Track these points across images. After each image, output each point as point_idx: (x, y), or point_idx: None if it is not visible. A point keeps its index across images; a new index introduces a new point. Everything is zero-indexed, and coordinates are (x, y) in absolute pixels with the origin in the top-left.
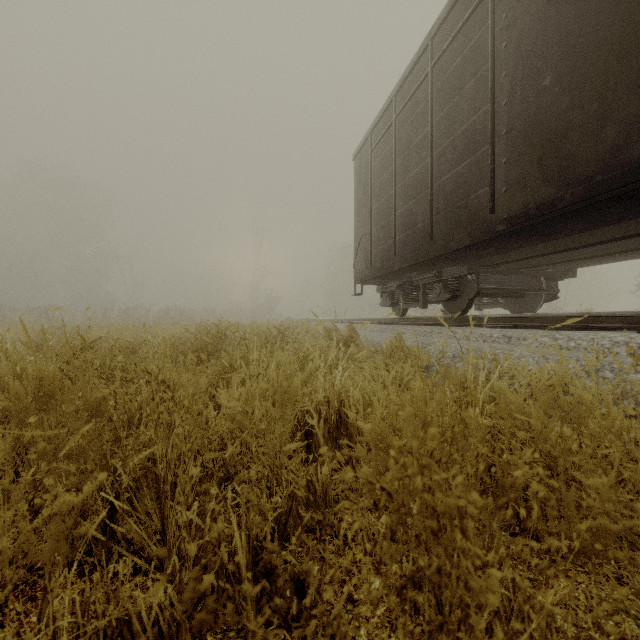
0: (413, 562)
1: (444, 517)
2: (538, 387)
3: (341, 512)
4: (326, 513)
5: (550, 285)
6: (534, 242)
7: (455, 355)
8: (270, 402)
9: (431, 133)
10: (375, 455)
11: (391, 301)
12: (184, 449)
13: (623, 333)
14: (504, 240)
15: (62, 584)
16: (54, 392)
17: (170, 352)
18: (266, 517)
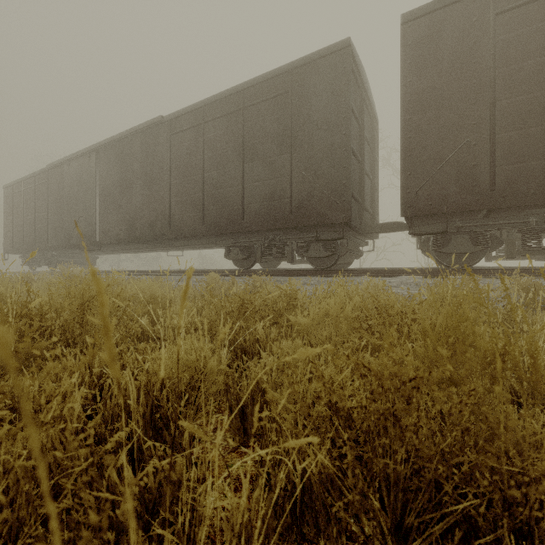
0: None
1: None
2: None
3: None
4: None
5: (91, 261)
6: (70, 250)
7: None
8: None
9: (35, 208)
10: None
11: (26, 263)
12: None
13: None
14: (58, 249)
15: None
16: None
17: None
18: None
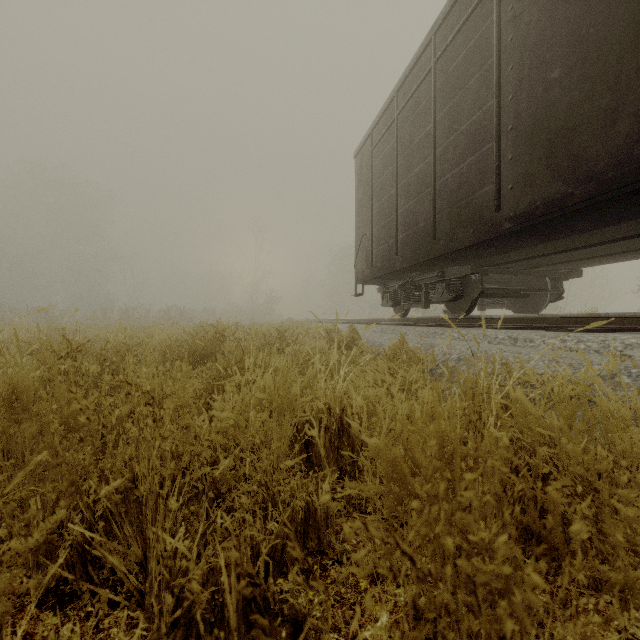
0: (437, 633)
1: (476, 576)
2: (561, 398)
3: (343, 531)
4: (327, 534)
5: (555, 285)
6: (540, 241)
7: (460, 357)
8: (266, 413)
9: (434, 130)
10: (386, 487)
11: (393, 301)
12: (164, 474)
13: (635, 335)
14: (509, 239)
15: (33, 619)
16: (28, 403)
17: (166, 354)
18: (260, 547)
